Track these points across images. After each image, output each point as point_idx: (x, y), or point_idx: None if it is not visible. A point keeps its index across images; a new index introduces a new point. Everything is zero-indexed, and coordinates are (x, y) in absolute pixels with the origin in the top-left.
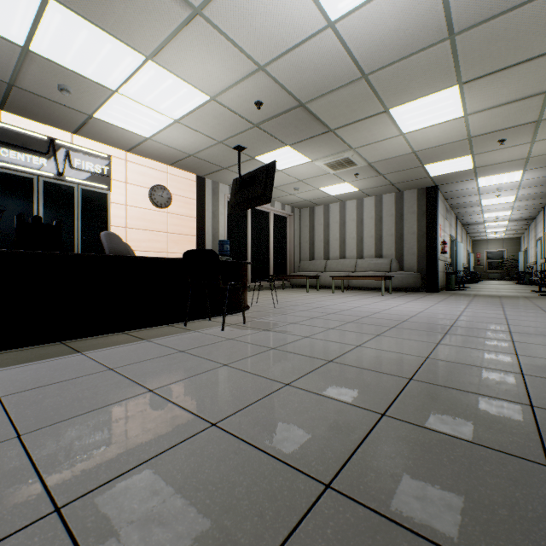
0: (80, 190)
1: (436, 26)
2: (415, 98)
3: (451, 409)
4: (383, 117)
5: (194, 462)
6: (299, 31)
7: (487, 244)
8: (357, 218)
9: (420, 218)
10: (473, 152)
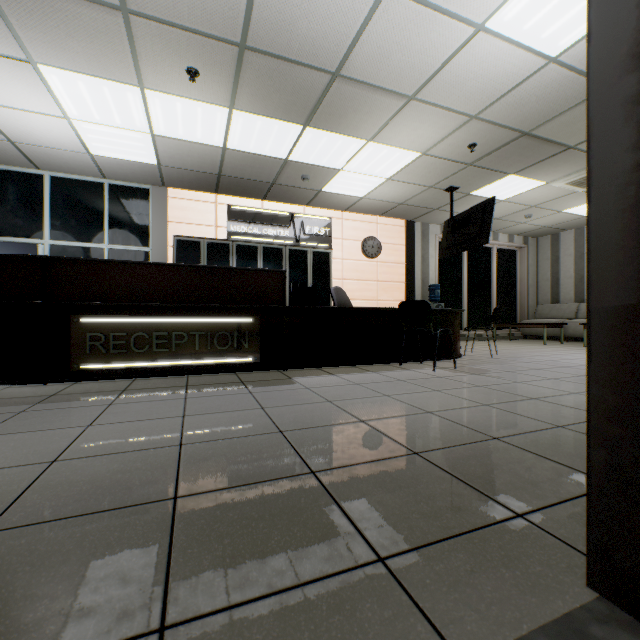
0: (311, 252)
1: None
2: None
3: None
4: None
5: (419, 421)
6: (513, 78)
7: None
8: None
9: None
10: None
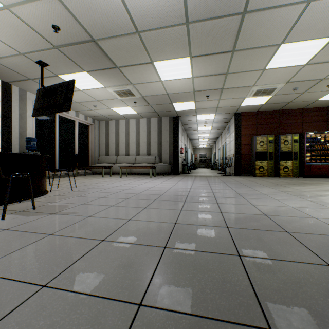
0: None
1: (179, 12)
2: (168, 58)
3: (195, 276)
4: (150, 66)
5: None
6: None
7: (199, 150)
8: (136, 131)
9: (170, 134)
10: (196, 100)
